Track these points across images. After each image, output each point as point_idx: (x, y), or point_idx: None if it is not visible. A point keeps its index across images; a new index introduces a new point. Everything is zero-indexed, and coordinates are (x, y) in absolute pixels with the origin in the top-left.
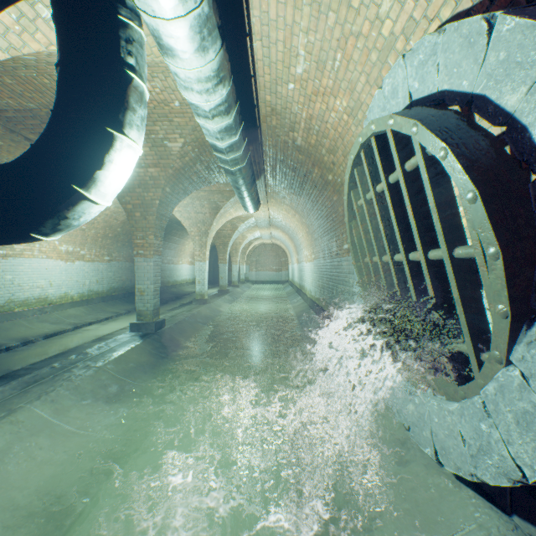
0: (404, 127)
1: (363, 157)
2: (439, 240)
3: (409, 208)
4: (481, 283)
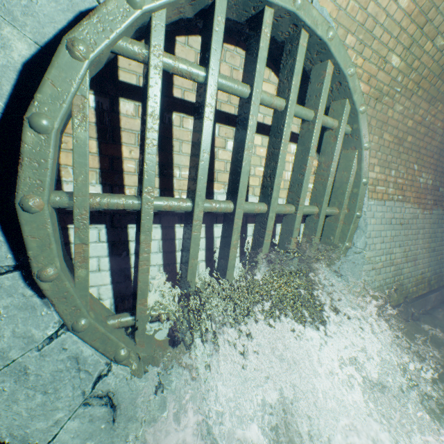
0: (357, 96)
1: (271, 25)
2: (325, 199)
3: (312, 159)
4: (337, 231)
